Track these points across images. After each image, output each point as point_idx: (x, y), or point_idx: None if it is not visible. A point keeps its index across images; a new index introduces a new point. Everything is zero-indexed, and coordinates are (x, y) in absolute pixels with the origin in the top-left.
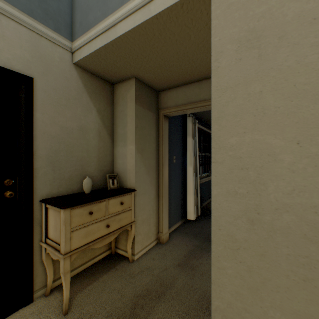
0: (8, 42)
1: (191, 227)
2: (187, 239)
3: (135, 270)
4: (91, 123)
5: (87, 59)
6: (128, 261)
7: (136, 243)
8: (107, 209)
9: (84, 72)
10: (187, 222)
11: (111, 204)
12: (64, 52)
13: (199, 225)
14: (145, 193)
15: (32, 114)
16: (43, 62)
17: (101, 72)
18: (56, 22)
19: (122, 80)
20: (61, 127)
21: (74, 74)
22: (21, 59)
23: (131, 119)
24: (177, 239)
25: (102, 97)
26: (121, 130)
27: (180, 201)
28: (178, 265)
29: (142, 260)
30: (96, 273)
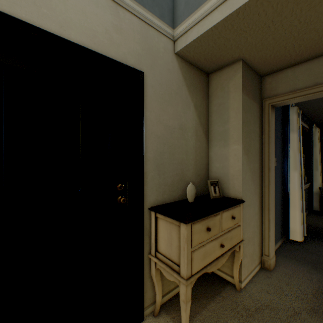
0: (124, 35)
1: (299, 250)
2: (302, 268)
3: (249, 305)
4: (189, 121)
5: (194, 44)
6: (234, 289)
7: (242, 267)
8: (220, 224)
9: (183, 62)
10: (288, 243)
11: (223, 218)
12: (167, 41)
13: (309, 250)
14: (250, 205)
15: (143, 113)
16: (150, 54)
17: (201, 60)
18: (160, 8)
19: (221, 67)
20: (165, 126)
21: (175, 65)
22: (133, 52)
23: (236, 113)
24: (288, 267)
25: (198, 90)
26: (219, 128)
27: (279, 215)
28: (313, 312)
29: (253, 291)
30: (200, 298)
